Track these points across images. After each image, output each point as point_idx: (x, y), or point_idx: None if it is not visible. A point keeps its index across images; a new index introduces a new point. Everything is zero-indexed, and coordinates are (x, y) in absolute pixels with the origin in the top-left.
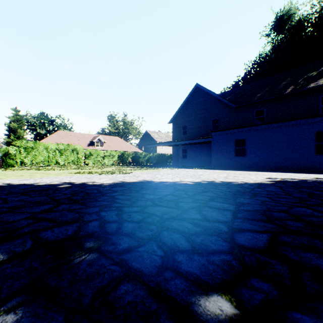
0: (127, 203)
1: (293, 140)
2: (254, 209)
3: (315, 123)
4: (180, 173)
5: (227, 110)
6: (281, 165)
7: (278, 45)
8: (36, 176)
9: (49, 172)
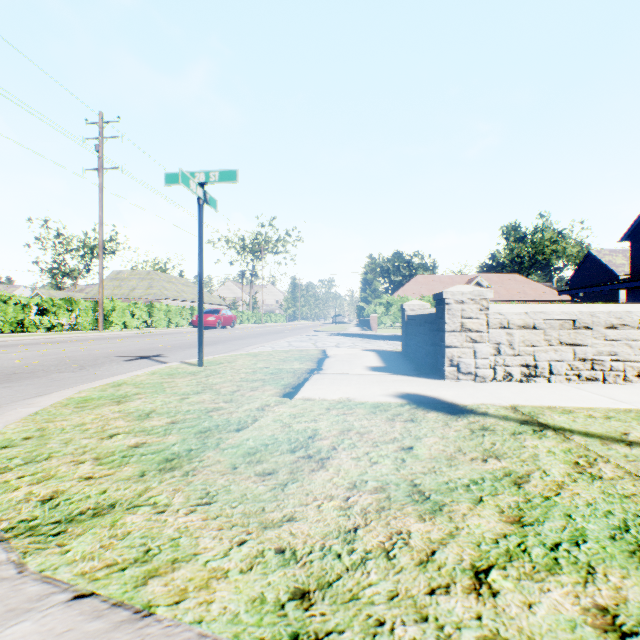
0: None
1: None
2: None
3: None
4: None
5: None
6: None
7: None
8: None
9: None
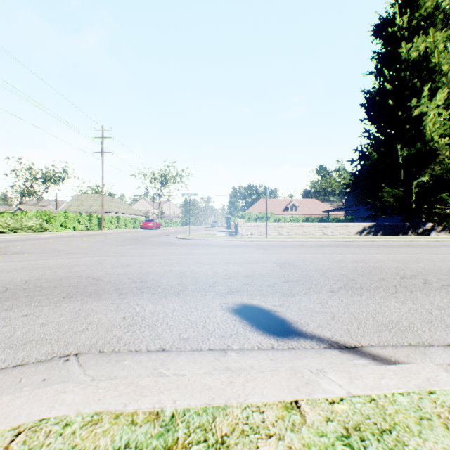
0: None
1: None
2: None
3: None
4: None
5: None
6: None
7: None
8: None
9: None
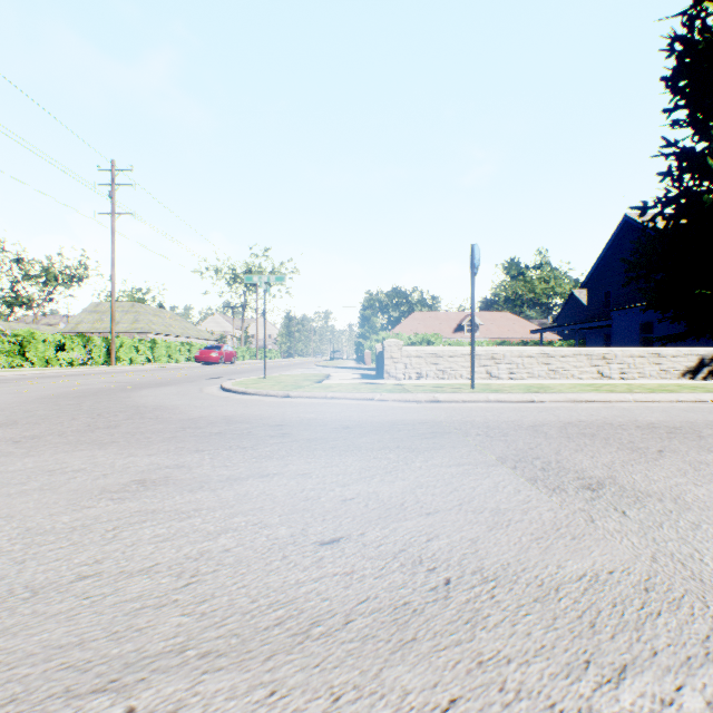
0: None
1: None
2: None
3: None
4: None
5: None
6: None
7: None
8: None
9: None
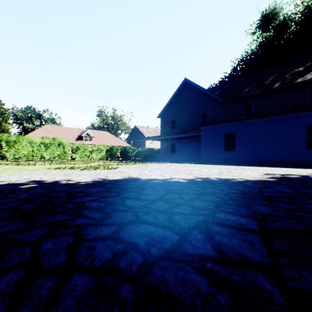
0: (98, 216)
1: (284, 134)
2: (290, 229)
3: (306, 117)
4: (170, 169)
5: (216, 105)
6: (272, 160)
7: (264, 43)
8: (6, 173)
9: (27, 168)
